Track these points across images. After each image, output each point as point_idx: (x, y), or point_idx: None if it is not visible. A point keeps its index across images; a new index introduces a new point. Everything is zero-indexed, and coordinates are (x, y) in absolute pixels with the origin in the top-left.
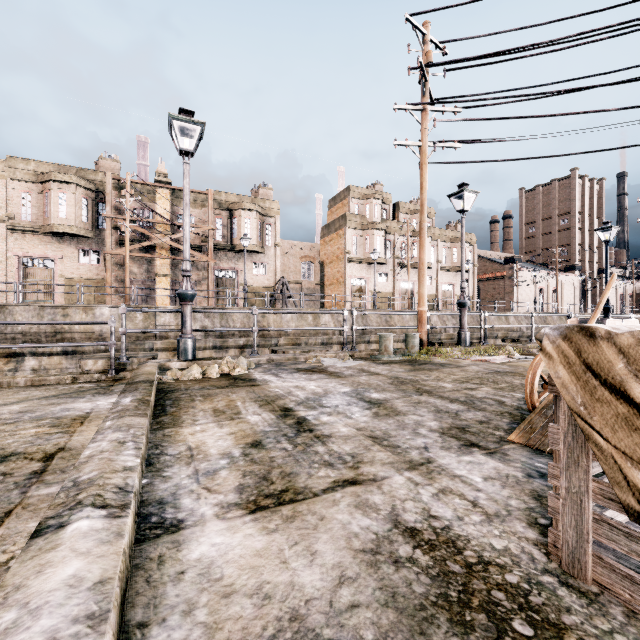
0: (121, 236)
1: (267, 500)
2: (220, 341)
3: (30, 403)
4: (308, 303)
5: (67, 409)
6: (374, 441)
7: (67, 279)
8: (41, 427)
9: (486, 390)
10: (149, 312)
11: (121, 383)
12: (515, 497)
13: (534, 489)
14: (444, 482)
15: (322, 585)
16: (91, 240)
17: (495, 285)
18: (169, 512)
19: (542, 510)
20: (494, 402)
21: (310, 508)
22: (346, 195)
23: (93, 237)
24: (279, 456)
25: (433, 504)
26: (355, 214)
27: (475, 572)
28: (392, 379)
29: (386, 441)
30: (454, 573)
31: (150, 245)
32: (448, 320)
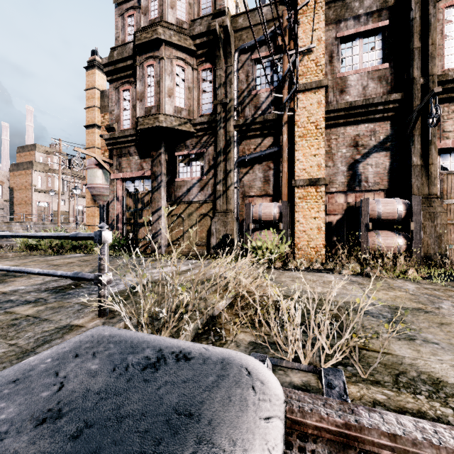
0: None
1: None
2: None
3: None
4: None
5: None
6: None
7: None
8: None
9: None
10: None
11: None
12: None
13: None
14: None
15: None
16: None
17: None
18: None
19: None
20: None
21: None
22: (33, 149)
23: None
24: None
25: None
26: (40, 162)
27: None
28: None
29: None
30: None
31: None
32: None
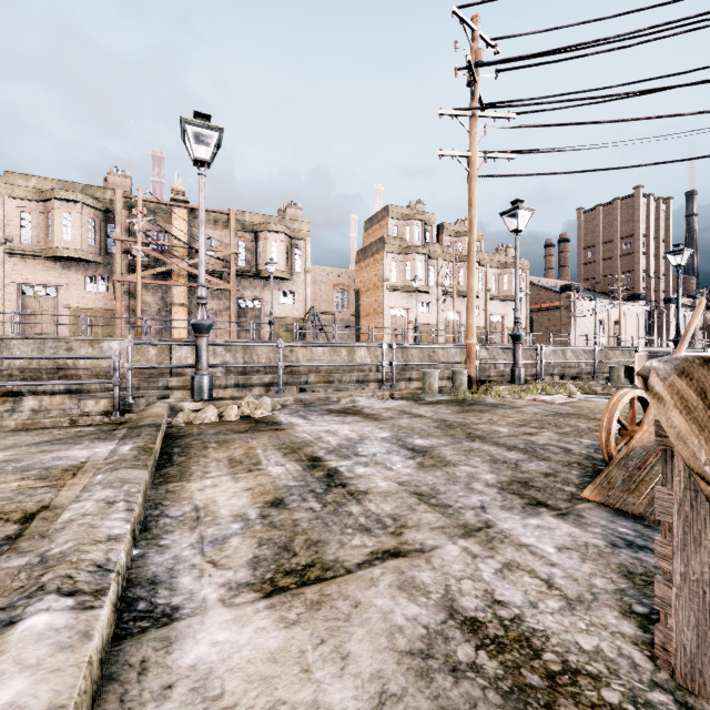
0: (133, 261)
1: (287, 578)
2: (243, 378)
3: (17, 450)
4: (342, 336)
5: (59, 458)
6: (420, 499)
7: (72, 309)
8: (25, 480)
9: (548, 435)
10: (163, 346)
11: (126, 427)
12: (600, 574)
13: (622, 563)
14: (509, 553)
15: (356, 707)
16: (99, 265)
17: (550, 316)
18: (162, 596)
19: (636, 593)
20: (559, 450)
21: (341, 590)
22: (384, 215)
23: (101, 262)
24: (304, 518)
25: (497, 584)
26: (394, 237)
27: (560, 686)
28: (438, 422)
29: (434, 499)
30: (533, 688)
31: (165, 271)
32: (498, 355)
